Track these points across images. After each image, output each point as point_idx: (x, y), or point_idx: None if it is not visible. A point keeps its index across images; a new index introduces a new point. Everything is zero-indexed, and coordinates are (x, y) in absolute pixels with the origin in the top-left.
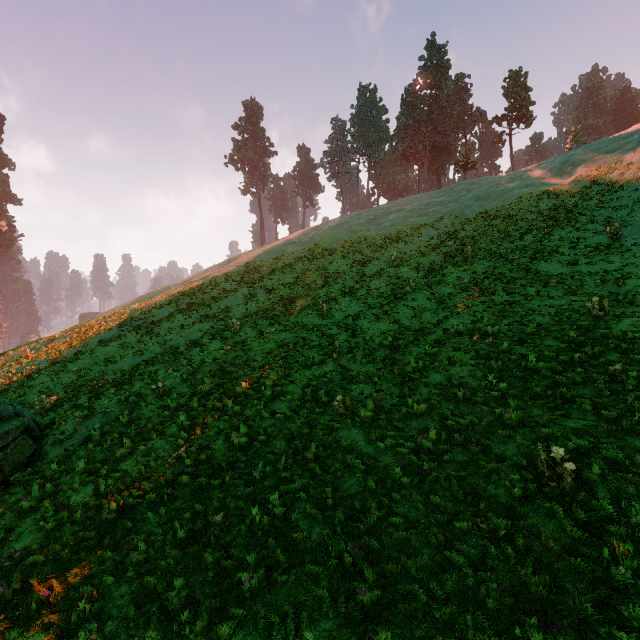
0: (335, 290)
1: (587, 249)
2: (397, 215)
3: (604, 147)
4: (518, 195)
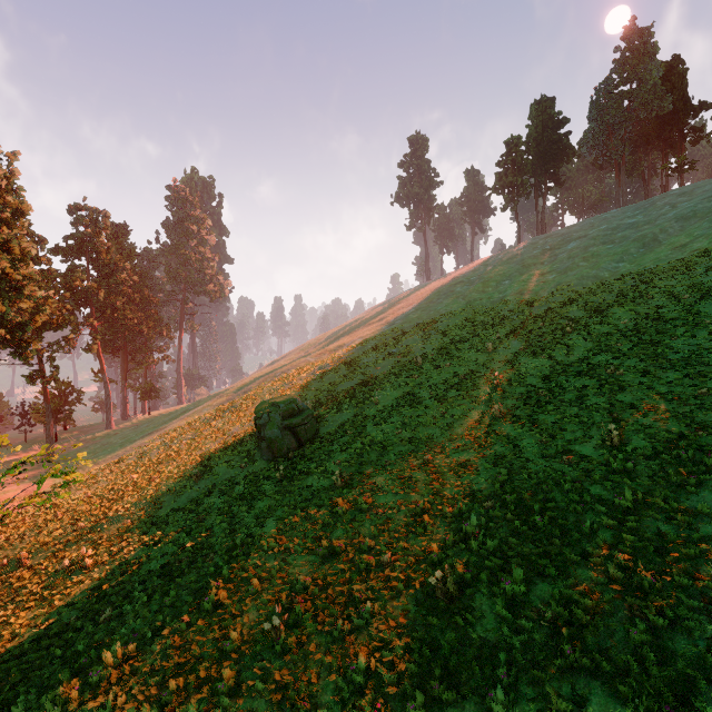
0: (501, 330)
1: None
2: (577, 244)
3: None
4: None
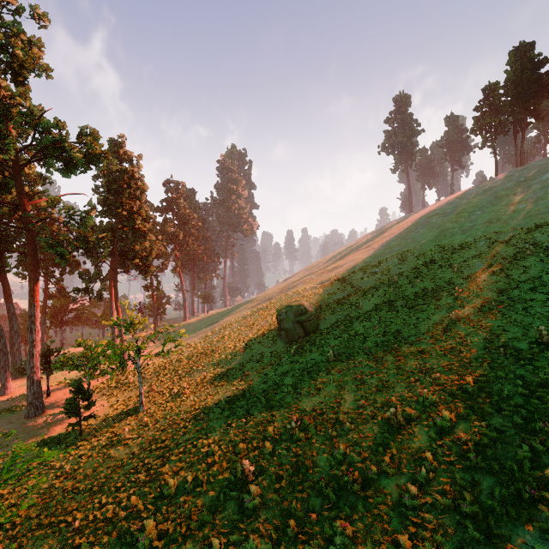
0: (467, 254)
1: None
2: None
3: None
4: None
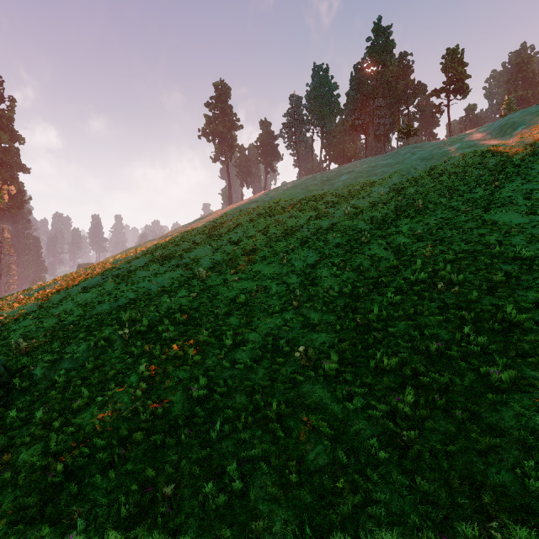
0: (294, 242)
1: None
2: (348, 176)
3: None
4: (461, 155)
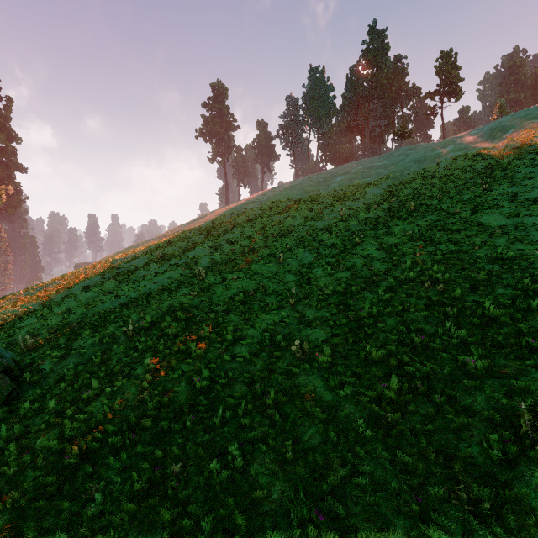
0: (290, 242)
1: (527, 202)
2: (344, 177)
3: (531, 114)
4: (453, 157)
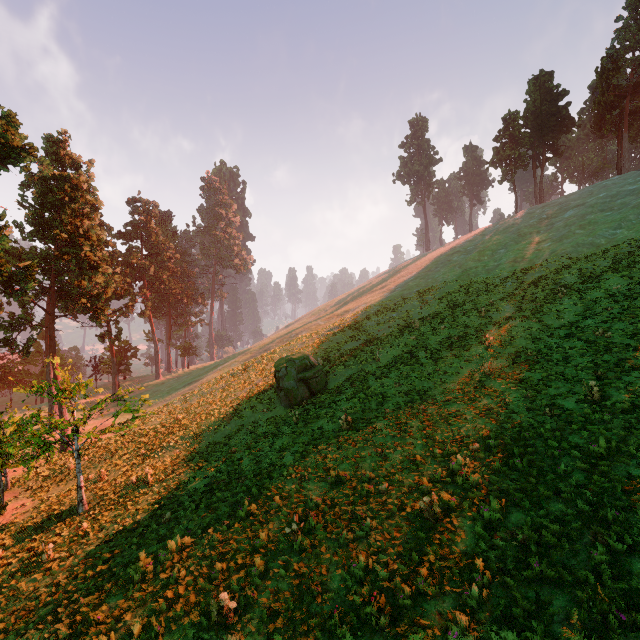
0: (494, 296)
1: None
2: (574, 212)
3: None
4: None
